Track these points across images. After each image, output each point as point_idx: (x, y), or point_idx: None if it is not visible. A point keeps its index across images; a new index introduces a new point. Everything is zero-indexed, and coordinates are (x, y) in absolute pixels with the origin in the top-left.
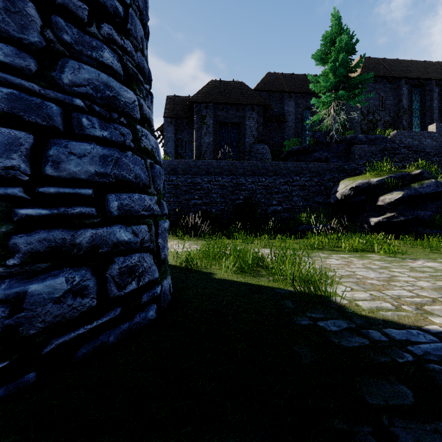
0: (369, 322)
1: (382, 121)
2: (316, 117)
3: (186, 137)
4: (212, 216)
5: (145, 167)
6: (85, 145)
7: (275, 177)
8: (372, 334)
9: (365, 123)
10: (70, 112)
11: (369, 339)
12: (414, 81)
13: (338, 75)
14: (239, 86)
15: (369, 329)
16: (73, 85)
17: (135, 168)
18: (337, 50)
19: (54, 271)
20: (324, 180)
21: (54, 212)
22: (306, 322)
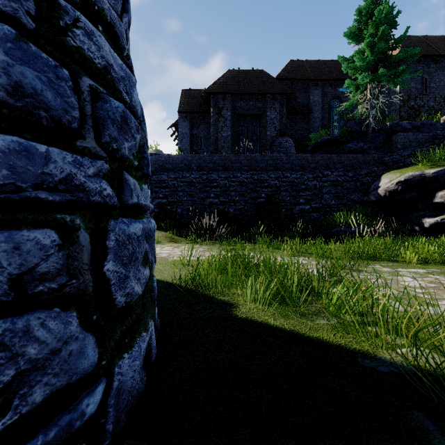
0: None
1: (425, 107)
2: (349, 102)
3: (201, 133)
4: (230, 217)
5: (71, 88)
6: None
7: (302, 172)
8: None
9: (405, 111)
10: None
11: None
12: None
13: (376, 52)
14: (260, 75)
15: None
16: None
17: (19, 67)
18: (375, 22)
19: None
20: (360, 175)
21: None
22: None
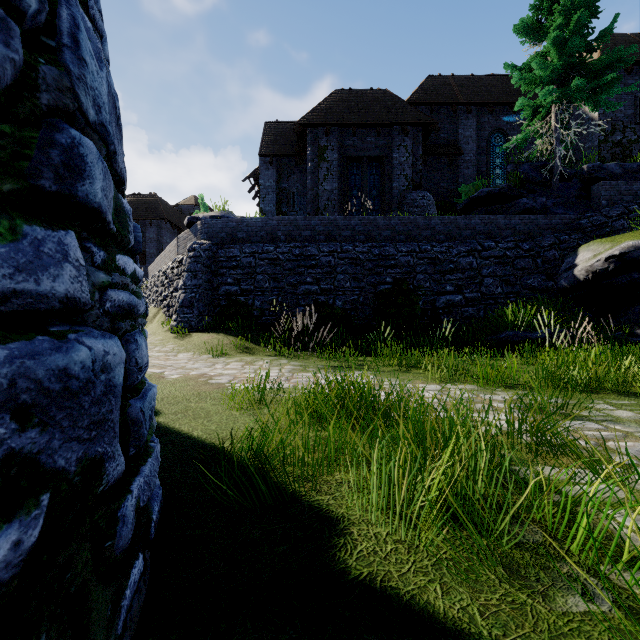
0: None
1: (639, 142)
2: (523, 134)
3: (294, 187)
4: (336, 313)
5: None
6: None
7: (450, 243)
8: None
9: (608, 148)
10: None
11: None
12: None
13: (567, 54)
14: (382, 97)
15: None
16: None
17: None
18: (566, 7)
19: None
20: (541, 247)
21: None
22: None
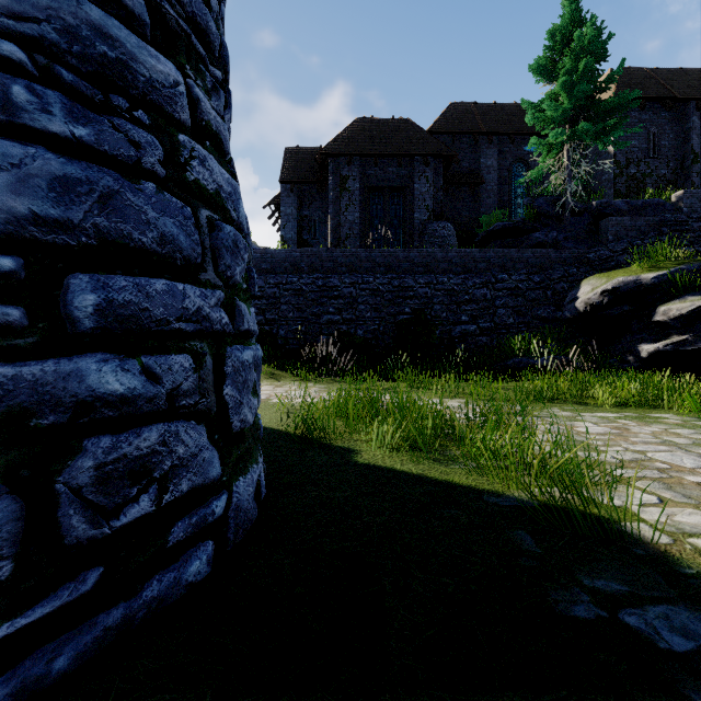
0: None
1: (653, 176)
2: (537, 171)
3: (315, 214)
4: (357, 342)
5: (194, 224)
6: (4, 144)
7: (466, 276)
8: None
9: (623, 182)
10: None
11: None
12: None
13: (576, 97)
14: (404, 126)
15: None
16: (2, 13)
17: (162, 220)
18: (575, 52)
19: None
20: (551, 279)
21: None
22: (588, 613)
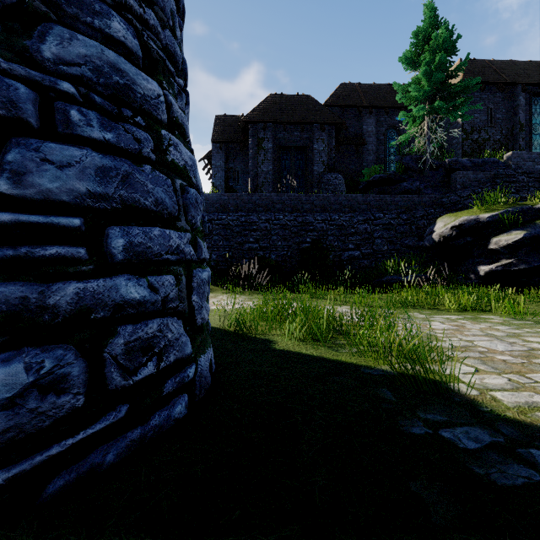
0: (526, 432)
1: (491, 140)
2: (405, 136)
3: (239, 166)
4: (271, 264)
5: (172, 190)
6: (71, 149)
7: (352, 214)
8: (539, 459)
9: (469, 144)
10: (52, 100)
11: (538, 469)
12: (533, 88)
13: (433, 82)
14: (306, 101)
15: (531, 447)
16: (60, 62)
17: (156, 189)
18: (432, 49)
19: (4, 353)
20: (415, 217)
21: (8, 253)
22: (420, 431)
